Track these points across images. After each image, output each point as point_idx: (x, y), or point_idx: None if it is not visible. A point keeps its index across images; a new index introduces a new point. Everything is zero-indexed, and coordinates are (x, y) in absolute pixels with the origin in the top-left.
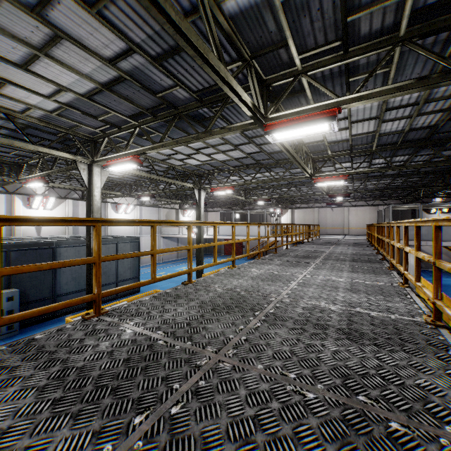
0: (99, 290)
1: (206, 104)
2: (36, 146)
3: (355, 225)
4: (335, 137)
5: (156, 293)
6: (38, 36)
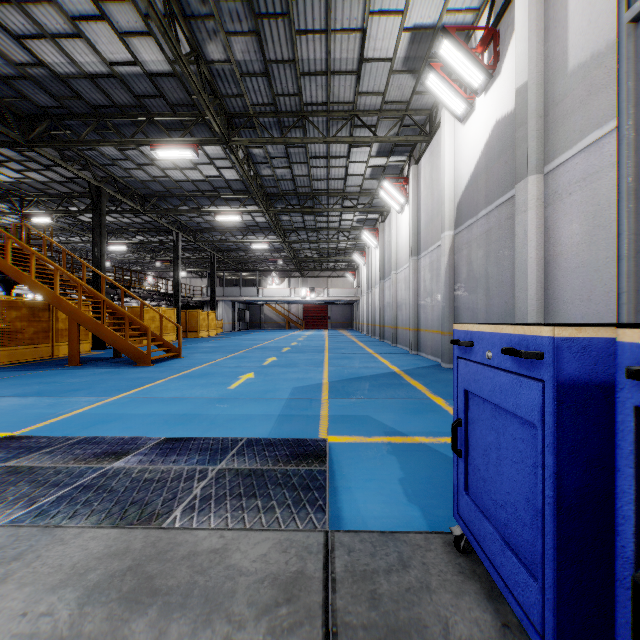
0: None
1: None
2: None
3: None
4: None
5: None
6: None
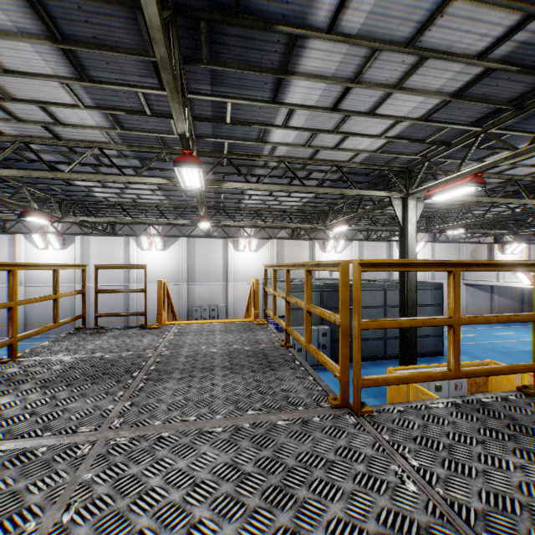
0: None
1: None
2: (358, 190)
3: None
4: None
5: None
6: (398, 72)
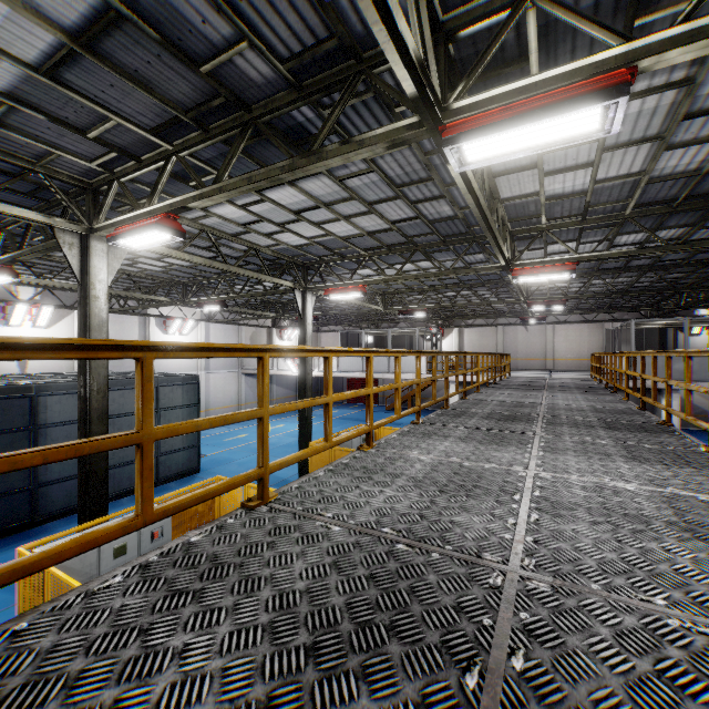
0: None
1: (309, 94)
2: None
3: (565, 355)
4: (561, 186)
5: (158, 549)
6: None
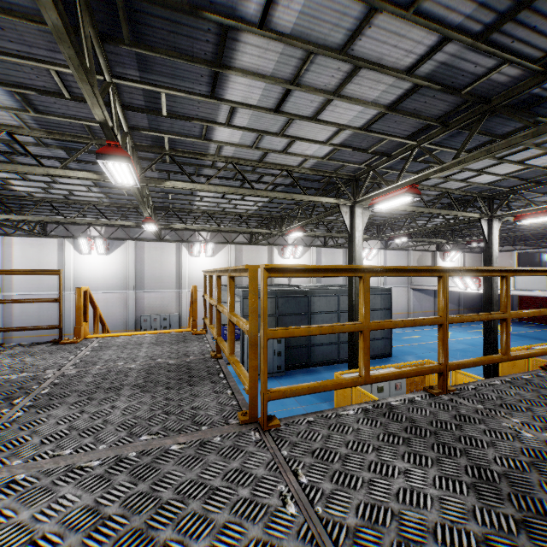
0: (445, 360)
1: None
2: (308, 196)
3: None
4: None
5: (504, 376)
6: (336, 79)
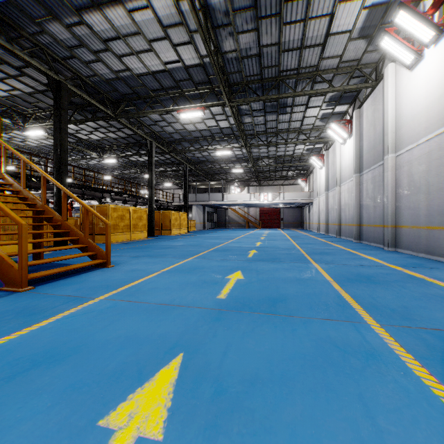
0: None
1: (6, 118)
2: None
3: None
4: (95, 138)
5: None
6: None
